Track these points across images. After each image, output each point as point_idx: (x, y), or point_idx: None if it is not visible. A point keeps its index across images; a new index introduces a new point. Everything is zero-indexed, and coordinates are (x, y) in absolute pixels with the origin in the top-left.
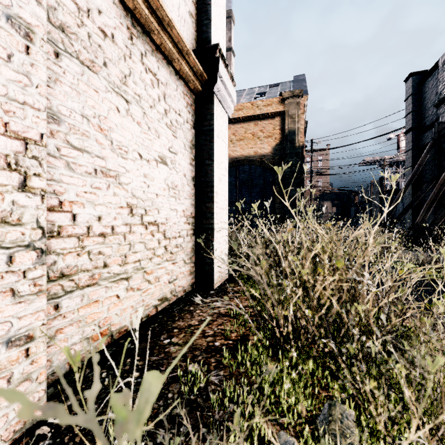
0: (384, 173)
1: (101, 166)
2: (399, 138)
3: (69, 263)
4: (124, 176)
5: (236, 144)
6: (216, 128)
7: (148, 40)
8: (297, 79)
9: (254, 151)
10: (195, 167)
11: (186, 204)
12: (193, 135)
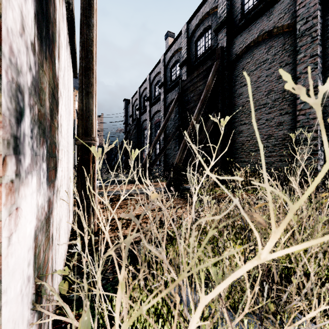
0: None
1: None
2: None
3: None
4: None
5: None
6: None
7: None
8: None
9: None
10: None
11: None
12: None
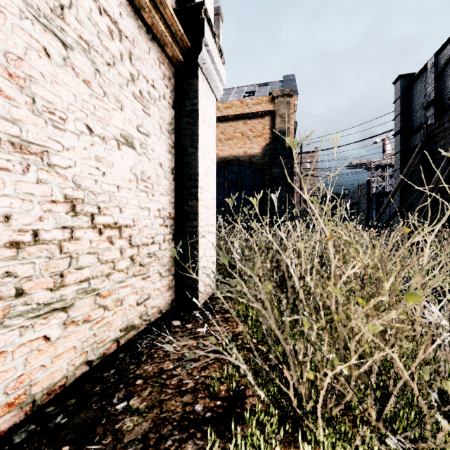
0: (370, 176)
1: (9, 134)
2: (384, 142)
3: None
4: (58, 155)
5: (224, 144)
6: (201, 109)
7: None
8: (286, 79)
9: (243, 151)
10: (175, 156)
11: (163, 201)
12: (172, 116)
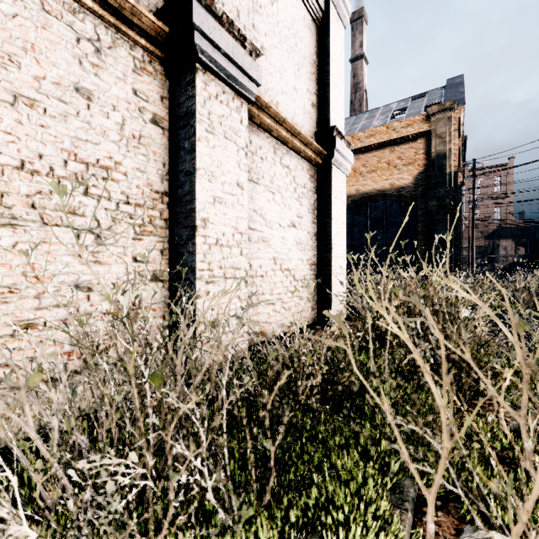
0: None
1: (261, 236)
2: None
3: (249, 290)
4: (271, 240)
5: (366, 177)
6: (334, 191)
7: (284, 146)
8: (451, 84)
9: (389, 183)
10: (317, 224)
11: (309, 254)
12: (315, 199)
